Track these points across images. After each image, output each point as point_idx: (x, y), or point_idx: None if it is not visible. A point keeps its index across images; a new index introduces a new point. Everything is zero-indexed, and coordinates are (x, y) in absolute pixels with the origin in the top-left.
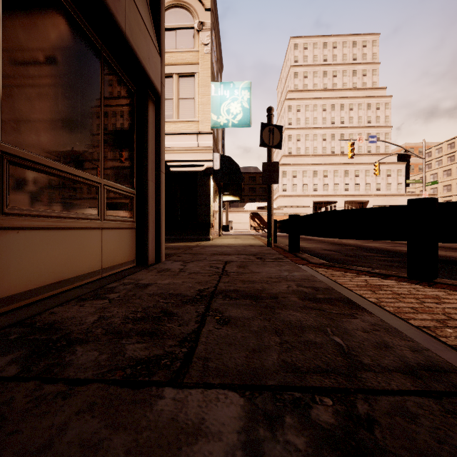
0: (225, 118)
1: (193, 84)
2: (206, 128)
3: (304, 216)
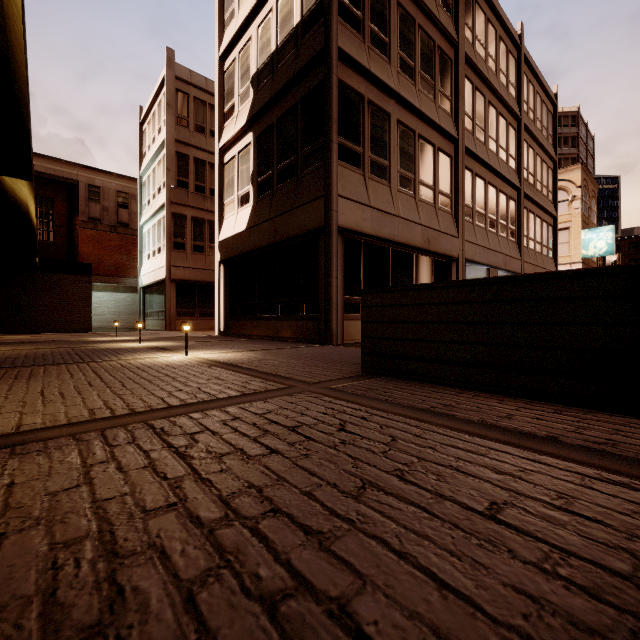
0: (592, 252)
1: (567, 234)
2: (577, 259)
3: None
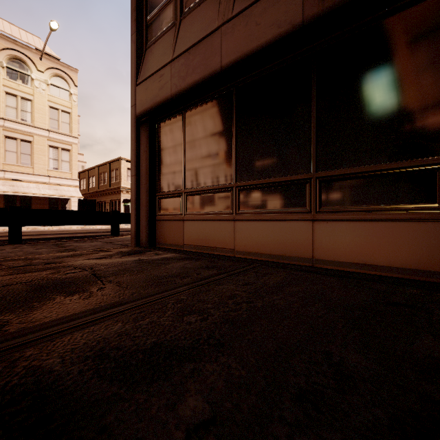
0: None
1: None
2: None
3: (33, 210)
